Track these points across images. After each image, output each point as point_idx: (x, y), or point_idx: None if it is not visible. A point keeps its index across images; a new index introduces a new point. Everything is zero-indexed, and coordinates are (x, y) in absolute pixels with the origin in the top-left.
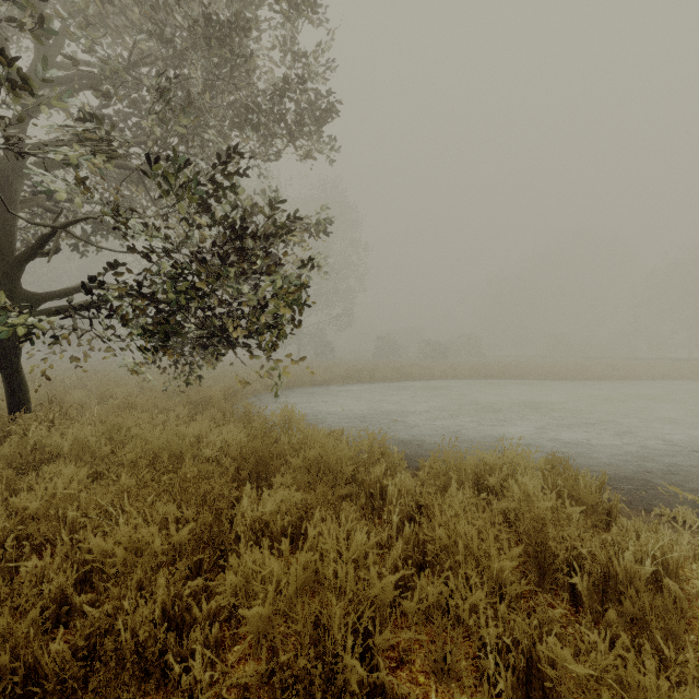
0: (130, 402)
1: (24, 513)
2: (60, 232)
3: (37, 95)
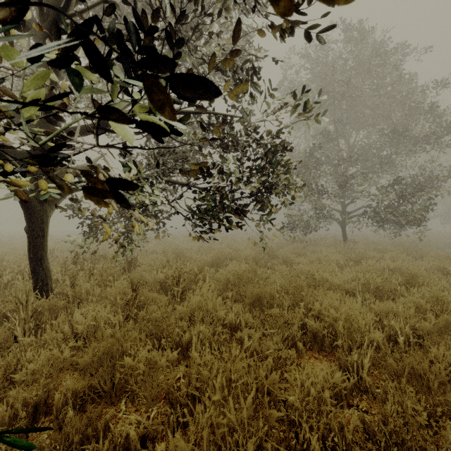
0: (372, 242)
1: (354, 252)
2: (356, 199)
3: (354, 178)
